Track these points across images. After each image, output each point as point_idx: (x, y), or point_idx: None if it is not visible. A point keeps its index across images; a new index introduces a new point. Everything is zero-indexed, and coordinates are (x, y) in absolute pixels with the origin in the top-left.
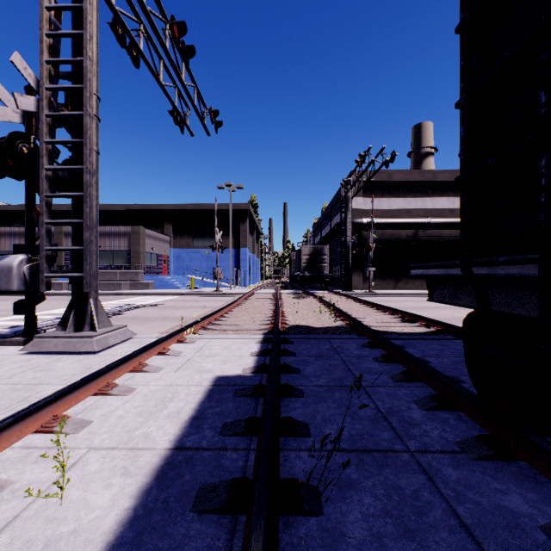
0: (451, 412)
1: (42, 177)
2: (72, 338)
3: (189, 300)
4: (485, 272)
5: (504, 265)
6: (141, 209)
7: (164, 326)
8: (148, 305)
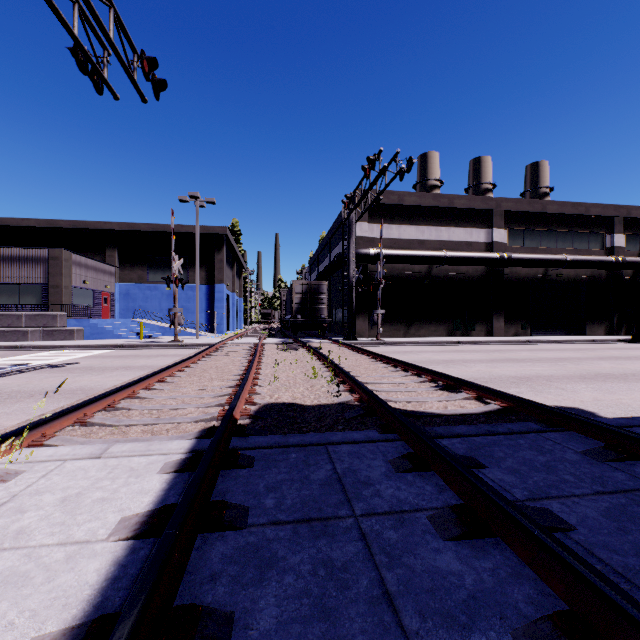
0: None
1: None
2: None
3: (126, 356)
4: None
5: None
6: (71, 227)
7: (28, 413)
8: (49, 365)
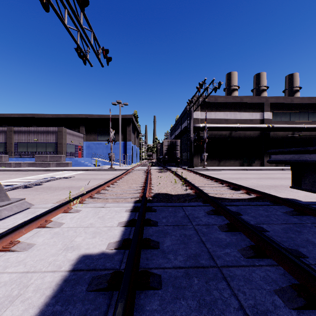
0: None
1: None
2: None
3: (92, 174)
4: None
5: None
6: (65, 117)
7: (66, 194)
8: (63, 177)
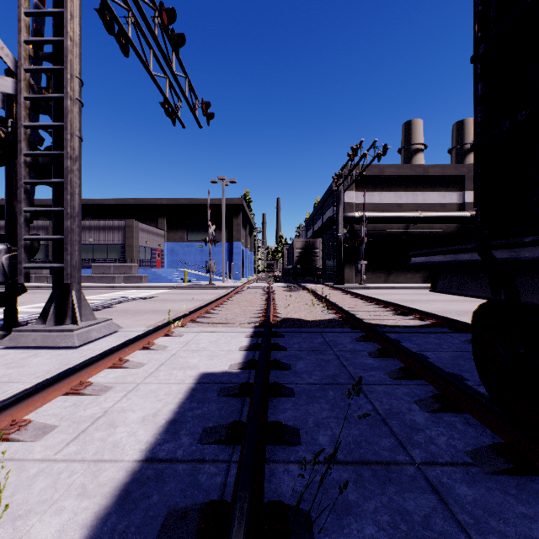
0: (457, 415)
1: (20, 163)
2: (52, 332)
3: (182, 293)
4: (505, 256)
5: (531, 247)
6: (135, 203)
7: (154, 319)
8: (140, 298)
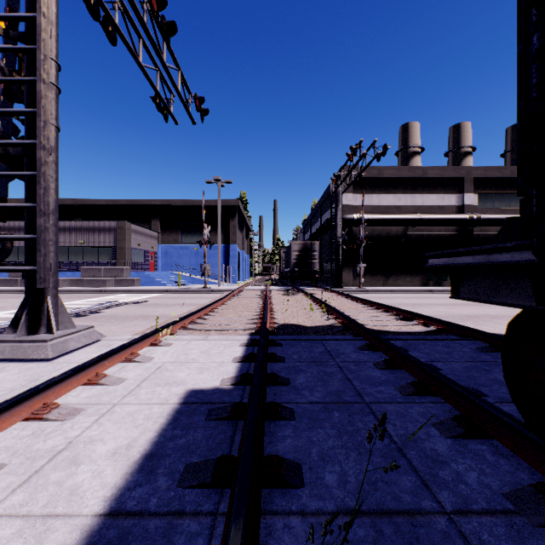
0: (484, 441)
1: None
2: (23, 343)
3: (175, 297)
4: None
5: None
6: (128, 204)
7: (143, 326)
8: (131, 302)
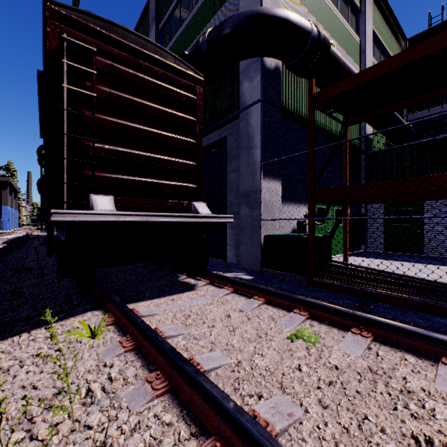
0: None
1: None
2: None
3: None
4: None
5: None
6: None
7: None
8: None
